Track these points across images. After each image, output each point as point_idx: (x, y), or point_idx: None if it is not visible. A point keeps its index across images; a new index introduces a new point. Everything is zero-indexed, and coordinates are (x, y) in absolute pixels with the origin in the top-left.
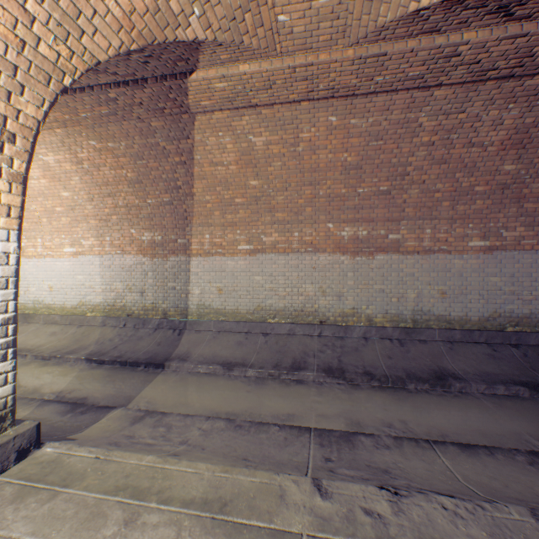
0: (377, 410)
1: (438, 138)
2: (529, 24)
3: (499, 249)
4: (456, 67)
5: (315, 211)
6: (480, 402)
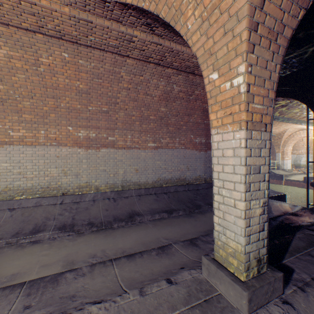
0: (90, 247)
1: (132, 87)
2: (162, 40)
3: (160, 148)
4: (134, 49)
5: (58, 117)
6: (147, 225)
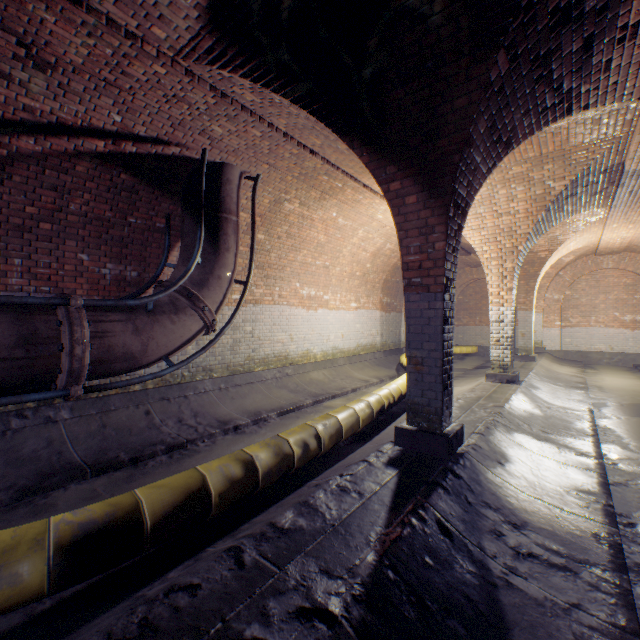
0: None
1: None
2: None
3: None
4: None
5: None
6: None
